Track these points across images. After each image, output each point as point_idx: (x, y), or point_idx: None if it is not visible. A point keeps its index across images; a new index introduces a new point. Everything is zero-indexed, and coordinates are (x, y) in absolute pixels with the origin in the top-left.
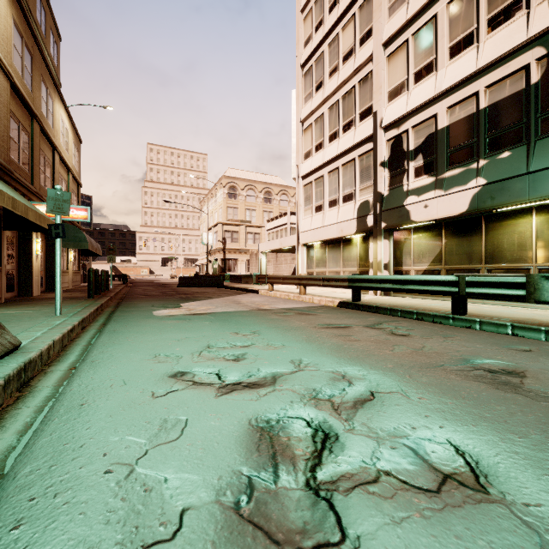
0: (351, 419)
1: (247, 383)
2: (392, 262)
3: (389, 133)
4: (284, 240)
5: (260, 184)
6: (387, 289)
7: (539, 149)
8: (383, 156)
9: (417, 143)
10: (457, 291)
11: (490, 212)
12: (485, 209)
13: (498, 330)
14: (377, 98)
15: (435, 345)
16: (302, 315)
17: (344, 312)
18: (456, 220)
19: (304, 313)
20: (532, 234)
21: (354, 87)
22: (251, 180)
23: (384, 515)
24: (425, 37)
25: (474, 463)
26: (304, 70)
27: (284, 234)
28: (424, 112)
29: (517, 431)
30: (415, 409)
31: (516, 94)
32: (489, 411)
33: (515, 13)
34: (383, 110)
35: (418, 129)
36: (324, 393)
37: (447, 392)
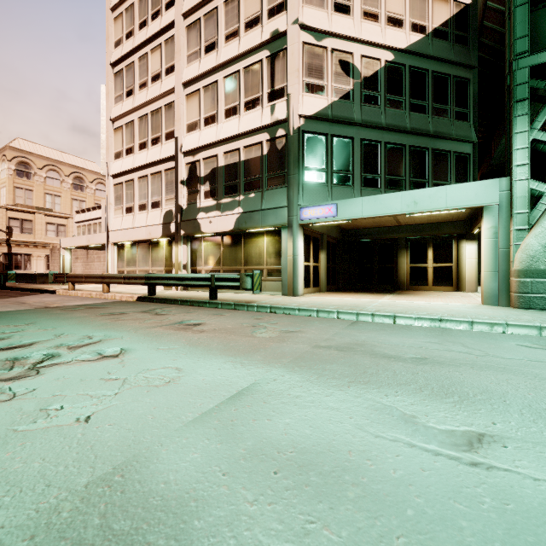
0: (75, 350)
1: (7, 348)
2: (190, 263)
3: (188, 158)
4: (92, 237)
5: (67, 167)
6: (172, 284)
7: (266, 196)
8: (183, 176)
9: (206, 172)
10: (211, 284)
11: (246, 231)
12: (242, 229)
13: (229, 308)
14: (178, 126)
15: (175, 317)
16: (91, 308)
17: (135, 304)
18: (229, 234)
19: (95, 307)
20: (264, 248)
21: (161, 109)
22: (54, 160)
23: (63, 368)
24: (211, 94)
25: (124, 352)
26: (115, 70)
27: (98, 229)
28: (210, 150)
29: (160, 341)
30: (119, 342)
31: (257, 158)
32: (158, 338)
33: (257, 106)
34: (183, 138)
35: (206, 162)
36: (67, 344)
37: (147, 335)
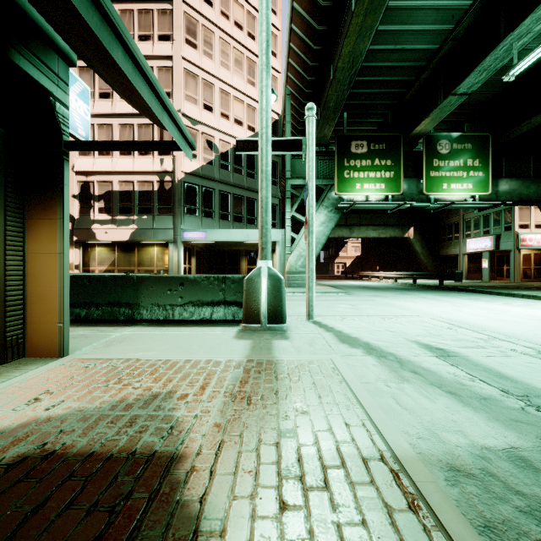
0: None
1: None
2: (82, 264)
3: (80, 177)
4: None
5: None
6: None
7: (157, 220)
8: (75, 191)
9: (100, 192)
10: None
11: (139, 242)
12: (137, 241)
13: None
14: None
15: None
16: None
17: None
18: (123, 243)
19: None
20: (155, 255)
21: None
22: None
23: None
24: (106, 132)
25: None
26: None
27: None
28: (105, 176)
29: None
30: None
31: (149, 192)
32: None
33: (149, 155)
34: (75, 159)
35: (101, 184)
36: None
37: None
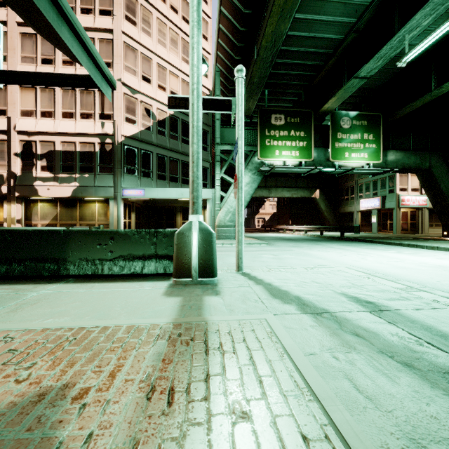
0: None
1: None
2: (24, 218)
3: (22, 136)
4: None
5: None
6: None
7: (98, 178)
8: (17, 149)
9: (43, 152)
10: None
11: (81, 198)
12: (79, 197)
13: None
14: (12, 109)
15: None
16: None
17: None
18: (66, 199)
19: None
20: (96, 210)
21: None
22: None
23: None
24: (48, 95)
25: None
26: None
27: None
28: (47, 136)
29: None
30: None
31: (91, 152)
32: None
33: (91, 118)
34: (17, 119)
35: (43, 144)
36: None
37: None
